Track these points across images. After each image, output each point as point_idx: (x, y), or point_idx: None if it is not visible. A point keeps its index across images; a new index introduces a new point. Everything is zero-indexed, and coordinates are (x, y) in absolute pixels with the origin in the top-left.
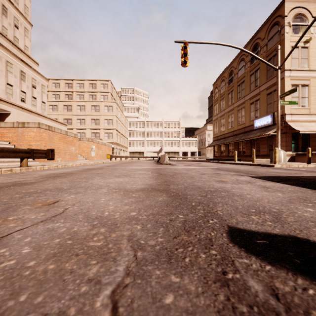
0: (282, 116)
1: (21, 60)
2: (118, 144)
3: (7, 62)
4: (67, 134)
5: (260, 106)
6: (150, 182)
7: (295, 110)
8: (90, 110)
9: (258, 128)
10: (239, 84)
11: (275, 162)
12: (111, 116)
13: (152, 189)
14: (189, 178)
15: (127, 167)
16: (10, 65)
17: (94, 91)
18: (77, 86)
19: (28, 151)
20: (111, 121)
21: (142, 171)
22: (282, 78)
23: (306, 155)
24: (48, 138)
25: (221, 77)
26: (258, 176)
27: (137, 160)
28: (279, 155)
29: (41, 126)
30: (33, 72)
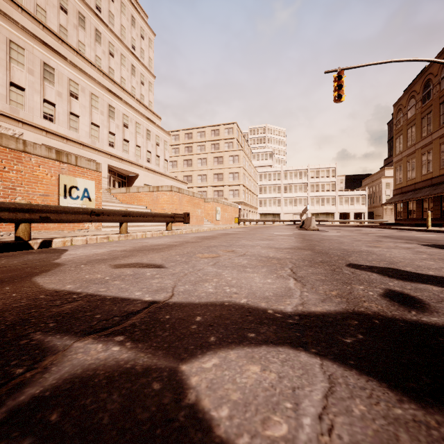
0: None
1: (147, 118)
2: (245, 204)
3: (136, 123)
4: (194, 195)
5: None
6: (296, 244)
7: None
8: (212, 164)
9: None
10: (442, 101)
11: None
12: (238, 169)
13: (298, 248)
14: (338, 244)
15: (264, 232)
16: (138, 126)
17: (216, 139)
18: (197, 135)
19: (172, 216)
20: (237, 174)
21: (284, 237)
22: None
23: None
24: (178, 202)
25: (409, 93)
26: (433, 244)
27: (271, 225)
28: None
29: (173, 189)
30: (157, 129)
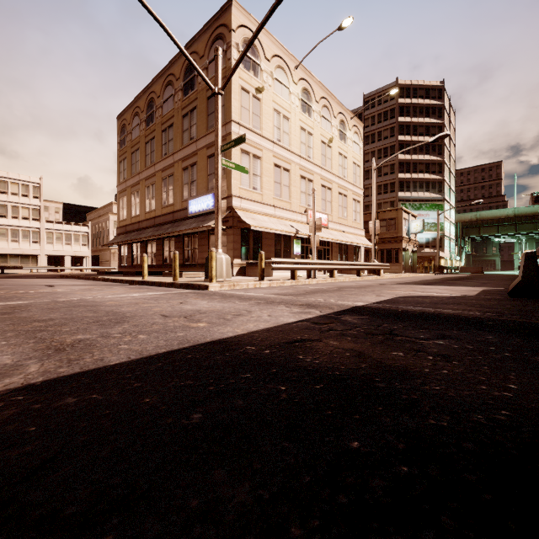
0: (225, 189)
1: None
2: None
3: None
4: None
5: (198, 177)
6: None
7: (245, 193)
8: None
9: (195, 216)
10: (164, 129)
11: (212, 279)
12: None
13: None
14: None
15: None
16: None
17: None
18: None
19: None
20: None
21: None
22: (228, 133)
23: (259, 265)
24: None
25: (134, 107)
26: (38, 386)
27: None
28: (220, 264)
29: None
30: None
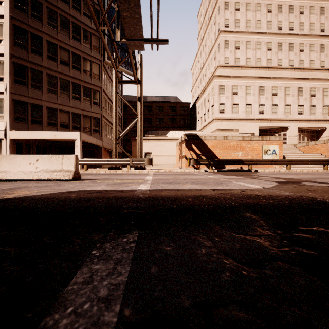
0: None
1: None
2: None
3: (323, 89)
4: None
5: None
6: None
7: None
8: None
9: None
10: None
11: None
12: None
13: None
14: None
15: None
16: (326, 90)
17: None
18: None
19: (327, 161)
20: None
21: None
22: None
23: None
24: None
25: None
26: None
27: None
28: None
29: None
30: None
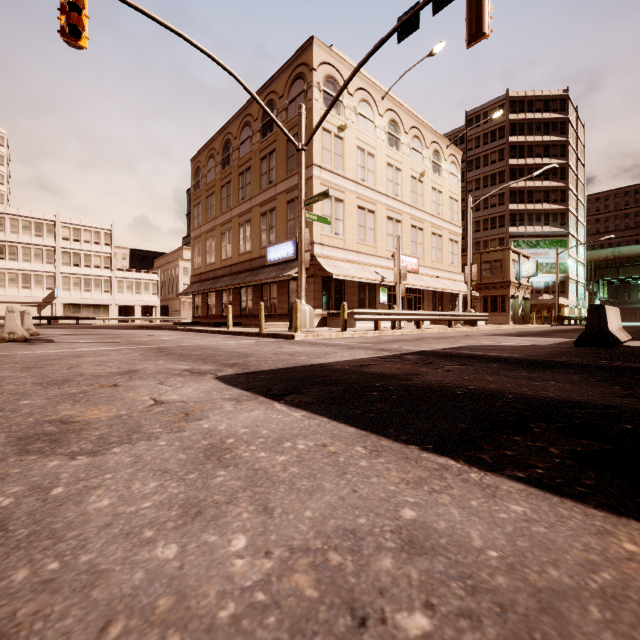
0: (308, 242)
1: None
2: None
3: None
4: None
5: (278, 223)
6: None
7: (326, 239)
8: None
9: (274, 264)
10: (241, 172)
11: (297, 329)
12: None
13: None
14: None
15: None
16: None
17: None
18: None
19: None
20: None
21: None
22: (309, 177)
23: (342, 316)
24: None
25: (209, 149)
26: (243, 373)
27: None
28: (304, 315)
29: None
30: None
